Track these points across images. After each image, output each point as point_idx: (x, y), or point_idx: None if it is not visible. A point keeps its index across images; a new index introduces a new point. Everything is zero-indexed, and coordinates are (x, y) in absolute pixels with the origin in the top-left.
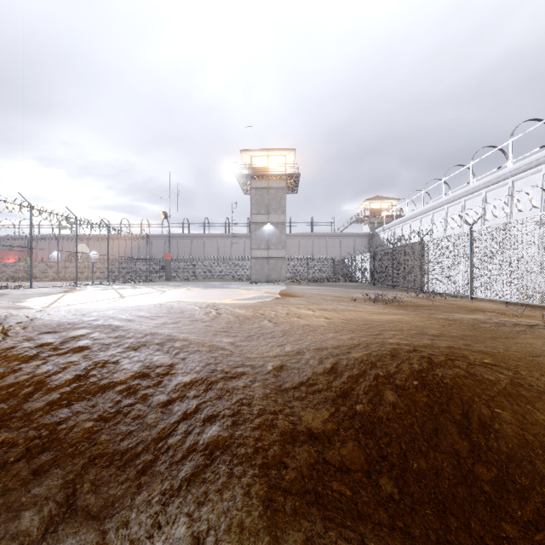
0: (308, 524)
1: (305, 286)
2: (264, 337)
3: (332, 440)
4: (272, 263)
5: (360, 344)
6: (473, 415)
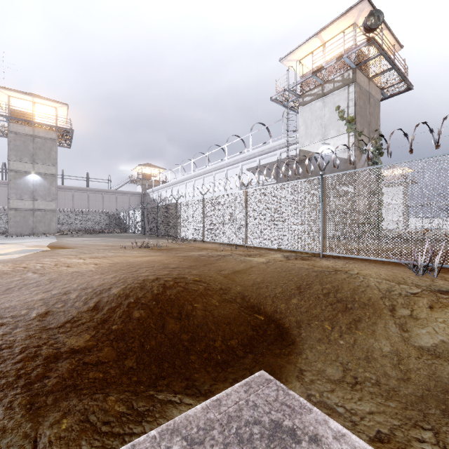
0: (67, 400)
1: (79, 238)
2: (27, 288)
3: (92, 348)
4: (38, 215)
5: (121, 279)
6: (183, 307)
